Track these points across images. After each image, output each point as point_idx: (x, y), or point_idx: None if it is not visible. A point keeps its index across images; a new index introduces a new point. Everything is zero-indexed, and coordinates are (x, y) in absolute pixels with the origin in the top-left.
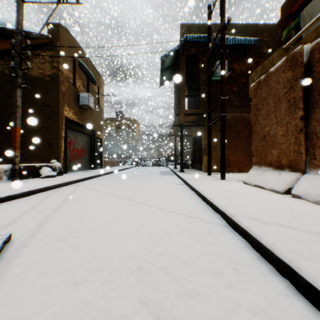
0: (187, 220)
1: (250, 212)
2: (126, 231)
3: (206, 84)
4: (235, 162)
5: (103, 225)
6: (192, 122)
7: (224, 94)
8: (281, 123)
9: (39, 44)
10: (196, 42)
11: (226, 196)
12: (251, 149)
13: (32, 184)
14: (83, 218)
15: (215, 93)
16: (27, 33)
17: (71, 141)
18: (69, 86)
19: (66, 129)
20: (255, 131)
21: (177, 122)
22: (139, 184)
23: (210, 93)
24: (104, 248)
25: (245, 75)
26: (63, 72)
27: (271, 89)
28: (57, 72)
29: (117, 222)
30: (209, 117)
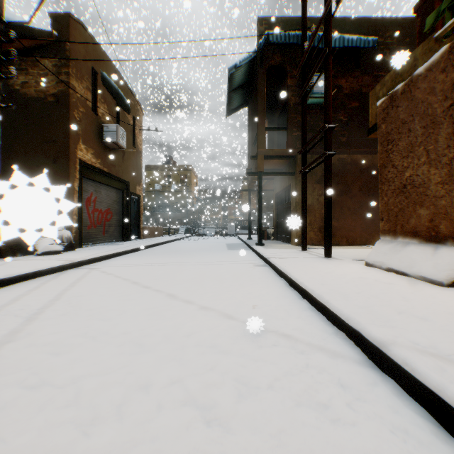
0: (282, 347)
1: (416, 335)
2: (153, 380)
3: (298, 110)
4: (342, 230)
5: (108, 362)
6: (276, 170)
7: (330, 120)
8: (439, 161)
9: (37, 45)
10: (282, 46)
11: (347, 291)
12: (367, 210)
13: (13, 267)
14: (74, 342)
15: (312, 124)
16: (18, 28)
17: (91, 197)
18: (86, 112)
19: (81, 178)
20: (385, 178)
21: (253, 169)
22: (193, 265)
23: (306, 121)
24: (86, 447)
25: (358, 96)
26: (77, 90)
27: (417, 104)
28: (66, 89)
29: (141, 351)
30: (304, 159)
